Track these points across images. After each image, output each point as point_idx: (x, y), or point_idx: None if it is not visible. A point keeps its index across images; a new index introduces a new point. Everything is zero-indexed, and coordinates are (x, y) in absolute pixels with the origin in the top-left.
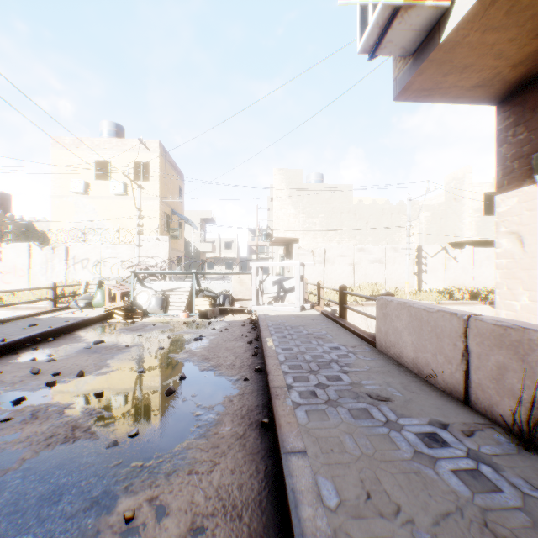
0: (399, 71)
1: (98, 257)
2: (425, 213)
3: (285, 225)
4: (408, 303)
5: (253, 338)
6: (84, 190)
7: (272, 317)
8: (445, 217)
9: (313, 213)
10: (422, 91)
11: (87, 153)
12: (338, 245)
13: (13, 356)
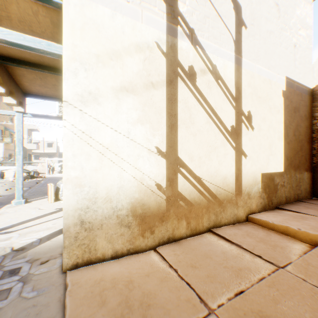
0: None
1: None
2: None
3: None
4: None
5: None
6: None
7: (52, 177)
8: None
9: None
10: None
11: None
12: None
13: None
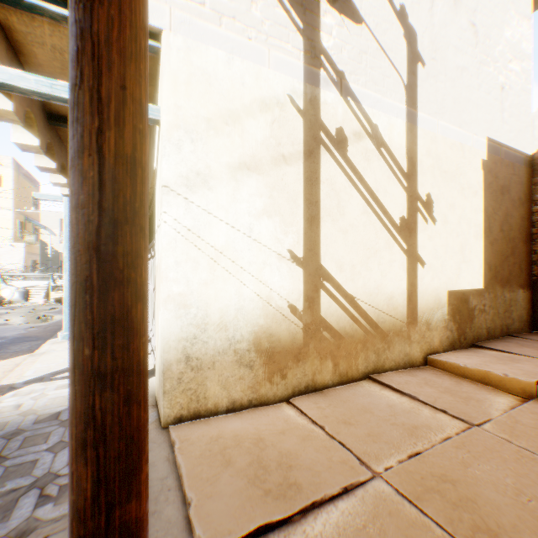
0: None
1: None
2: None
3: None
4: None
5: None
6: None
7: None
8: None
9: None
10: None
11: None
12: None
13: None
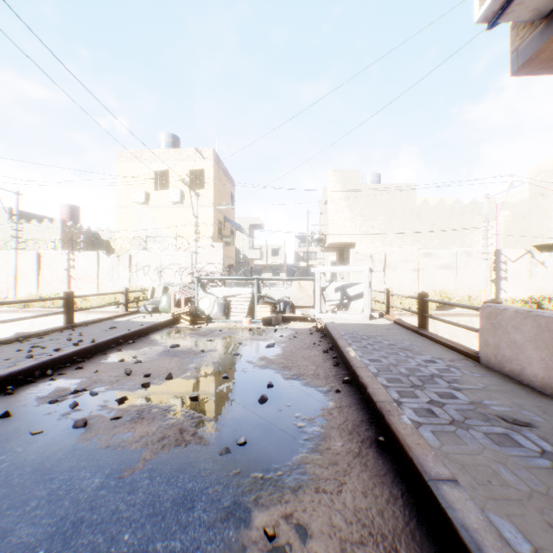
0: (521, 39)
1: (158, 264)
2: (503, 212)
3: (340, 229)
4: (532, 312)
5: (327, 347)
6: (144, 200)
7: (341, 325)
8: (529, 216)
9: (372, 215)
10: (551, 60)
11: (146, 164)
12: (400, 250)
13: (102, 357)
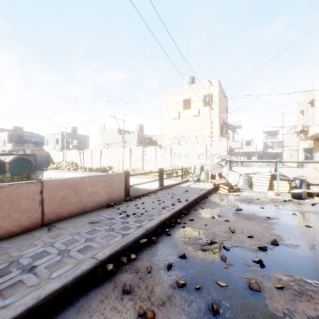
0: None
1: (185, 152)
2: None
3: None
4: None
5: None
6: (178, 116)
7: None
8: None
9: None
10: None
11: (178, 96)
12: None
13: (195, 211)
